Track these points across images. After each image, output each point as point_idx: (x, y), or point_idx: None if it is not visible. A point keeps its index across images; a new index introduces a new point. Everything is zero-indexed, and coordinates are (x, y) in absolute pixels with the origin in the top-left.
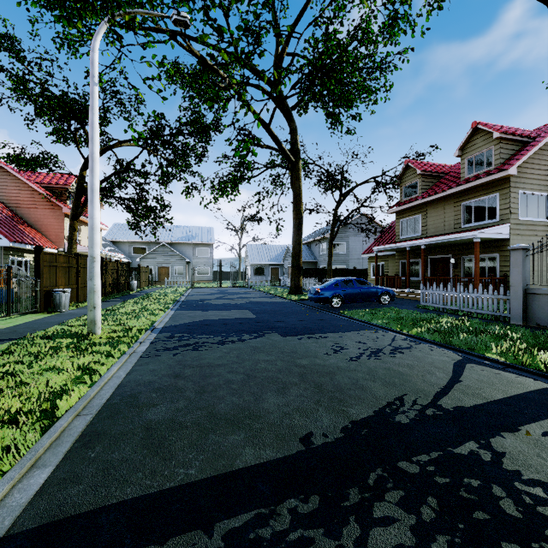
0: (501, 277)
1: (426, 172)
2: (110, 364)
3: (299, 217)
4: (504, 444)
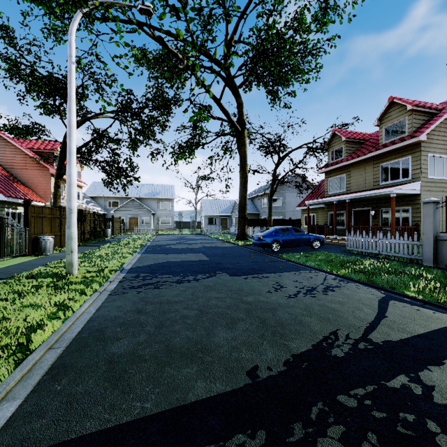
0: (413, 226)
1: (350, 139)
2: (83, 301)
3: (244, 176)
4: (432, 378)
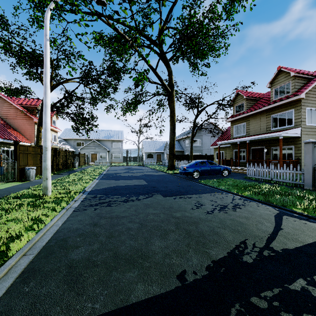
0: (295, 160)
1: (249, 97)
2: (53, 216)
3: (173, 124)
4: None
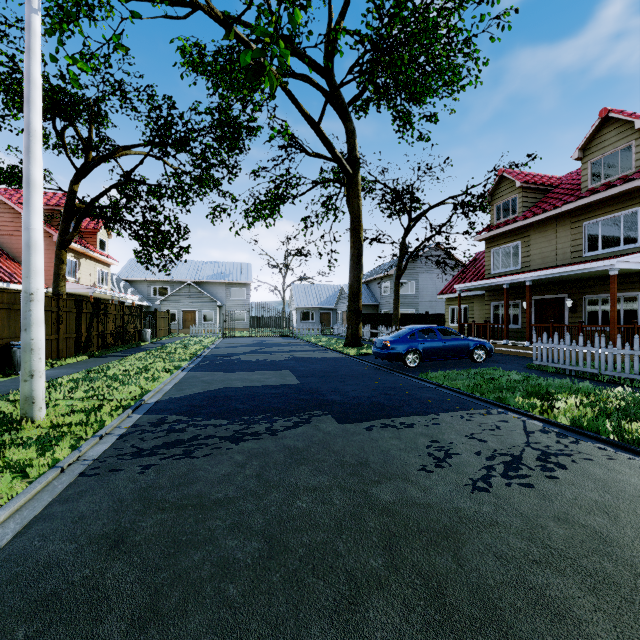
0: None
1: (529, 184)
2: (6, 498)
3: (358, 245)
4: None
